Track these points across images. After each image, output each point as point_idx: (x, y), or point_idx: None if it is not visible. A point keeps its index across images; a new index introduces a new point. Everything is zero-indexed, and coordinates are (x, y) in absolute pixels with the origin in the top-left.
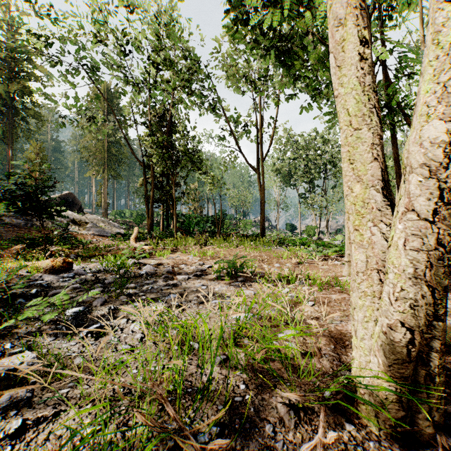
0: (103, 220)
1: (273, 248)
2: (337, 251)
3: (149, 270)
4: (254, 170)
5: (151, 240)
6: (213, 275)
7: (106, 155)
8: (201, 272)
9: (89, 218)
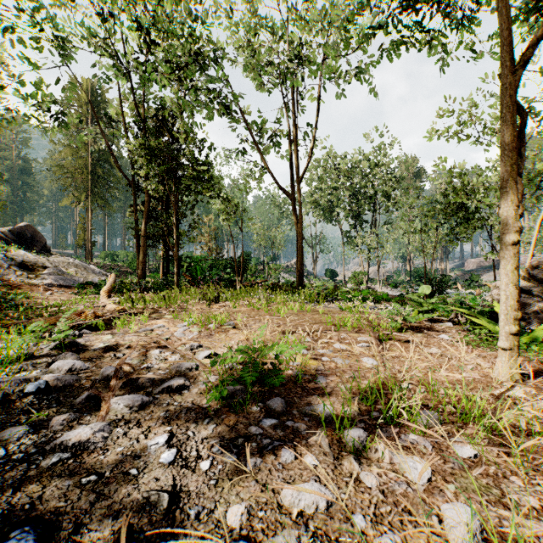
0: (77, 264)
1: (319, 305)
2: (424, 312)
3: (67, 371)
4: (289, 196)
5: (125, 295)
6: (206, 397)
7: (90, 177)
8: (188, 373)
9: (54, 260)
